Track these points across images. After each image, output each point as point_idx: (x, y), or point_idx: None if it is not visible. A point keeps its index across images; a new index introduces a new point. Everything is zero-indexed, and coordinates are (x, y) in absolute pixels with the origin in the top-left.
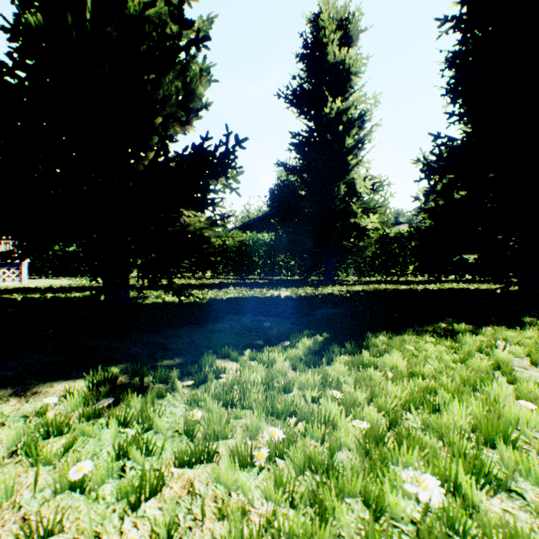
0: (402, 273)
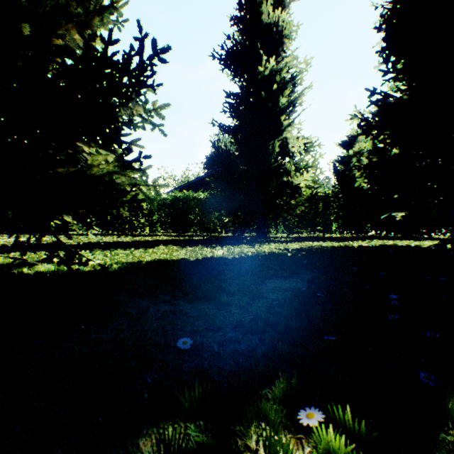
0: (327, 230)
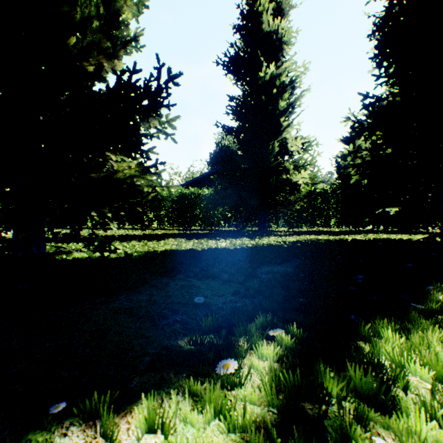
0: (326, 224)
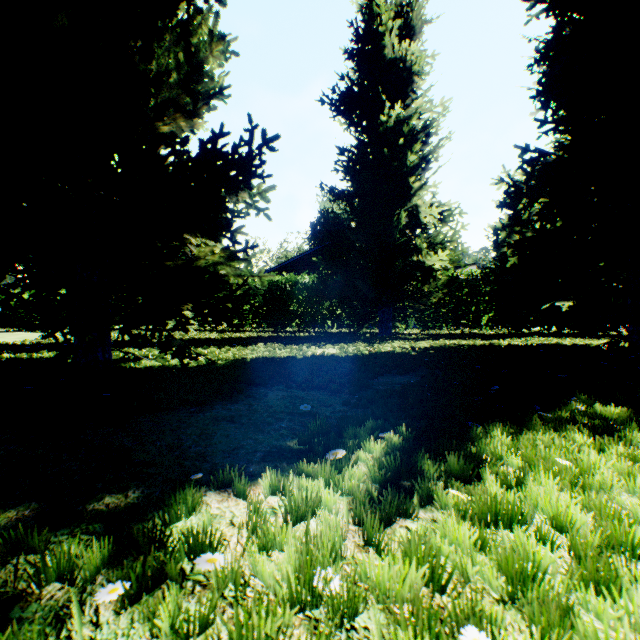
0: (475, 324)
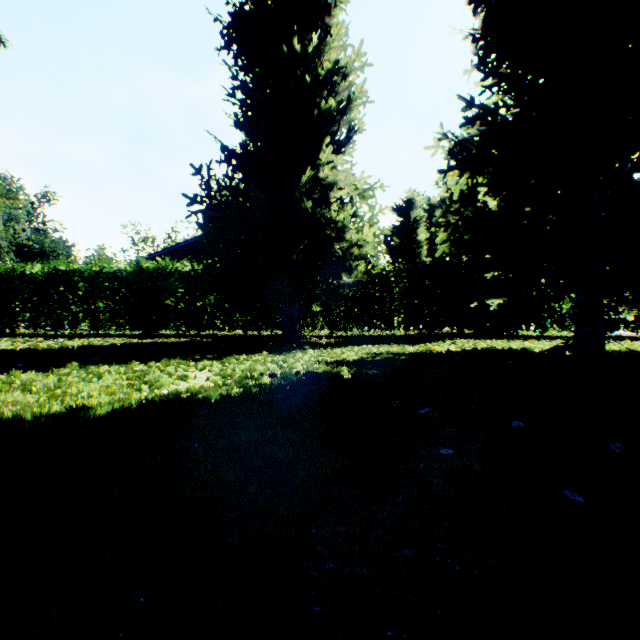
0: (388, 325)
